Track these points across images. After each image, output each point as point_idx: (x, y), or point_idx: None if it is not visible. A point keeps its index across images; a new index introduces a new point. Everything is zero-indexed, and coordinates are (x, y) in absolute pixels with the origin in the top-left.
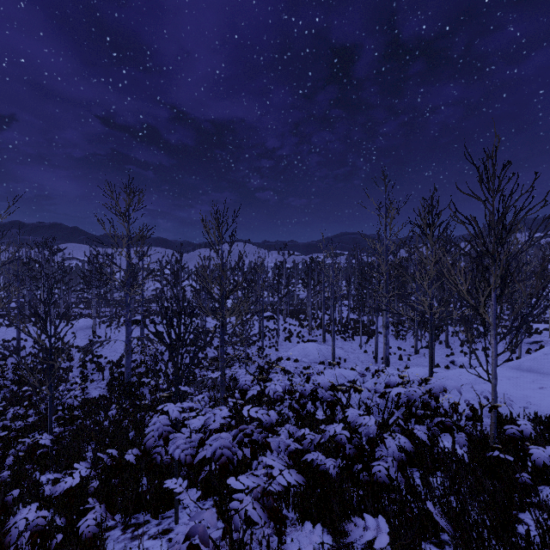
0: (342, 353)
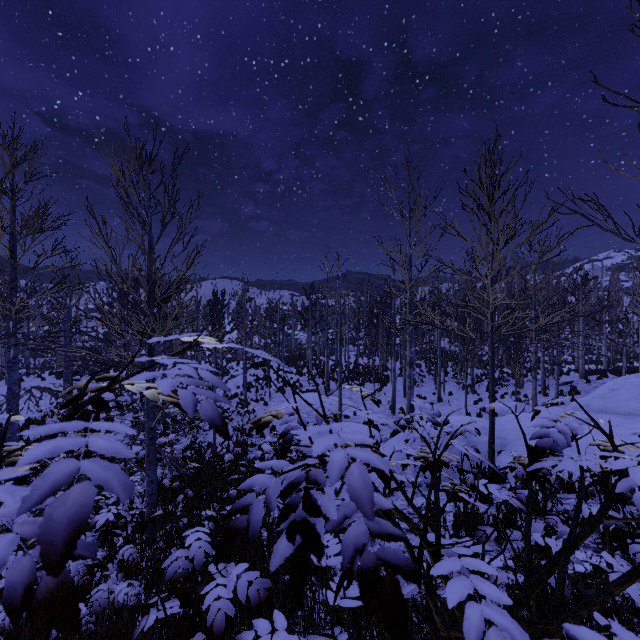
0: (351, 404)
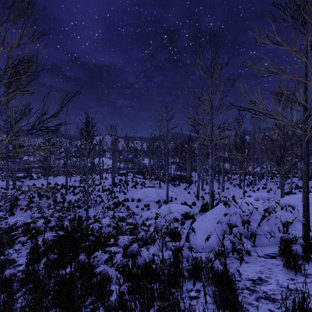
0: (173, 194)
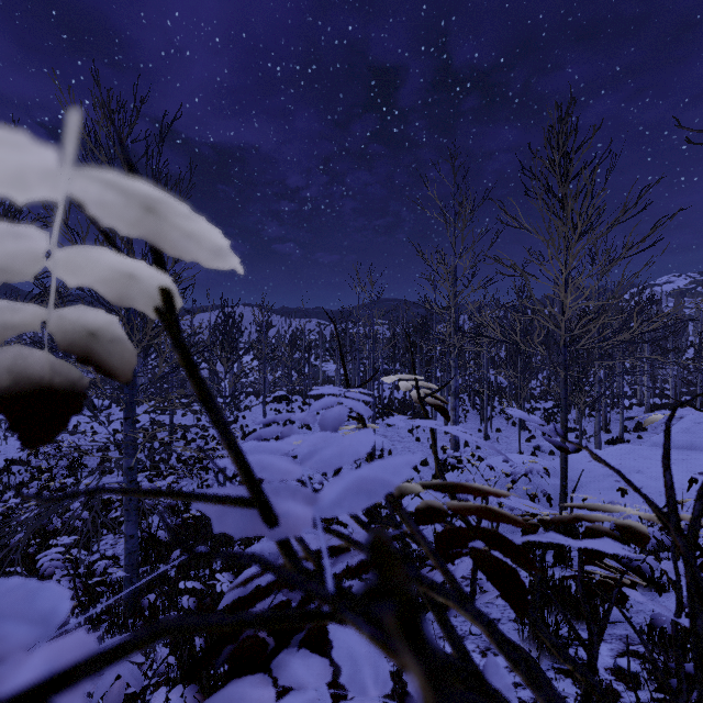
0: (385, 443)
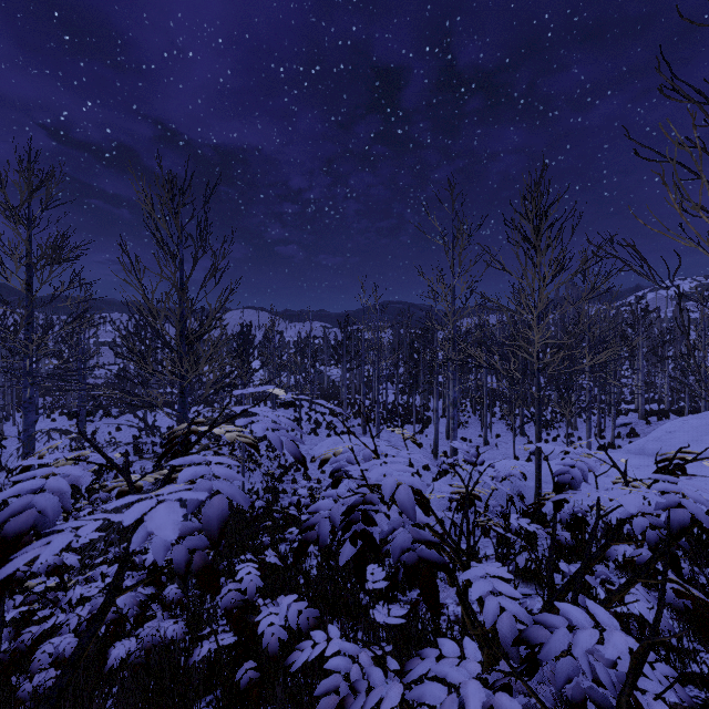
0: (389, 448)
